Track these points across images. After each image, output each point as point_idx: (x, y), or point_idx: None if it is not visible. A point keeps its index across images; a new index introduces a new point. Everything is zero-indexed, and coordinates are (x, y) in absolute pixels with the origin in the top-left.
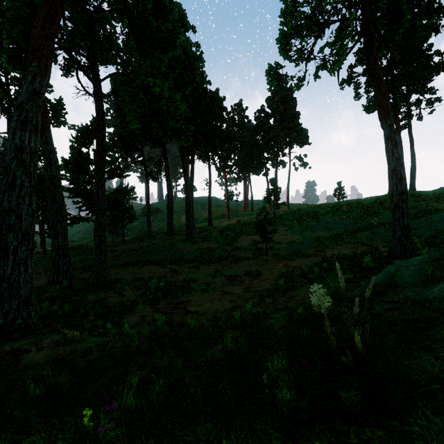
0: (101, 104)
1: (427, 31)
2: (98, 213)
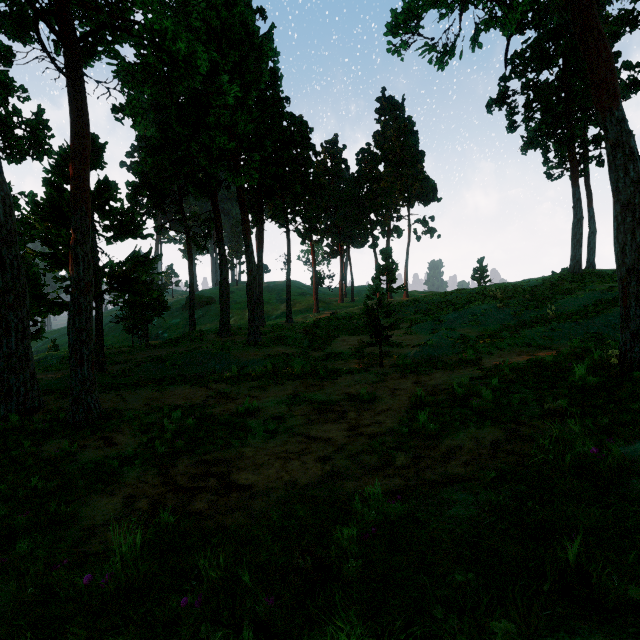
0: (79, 83)
1: (619, 25)
2: (75, 288)
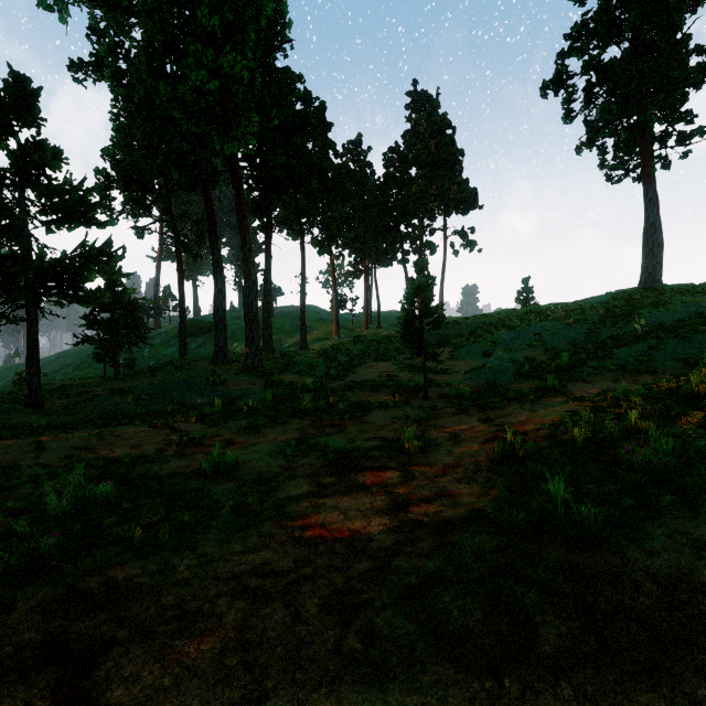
0: None
1: None
2: None
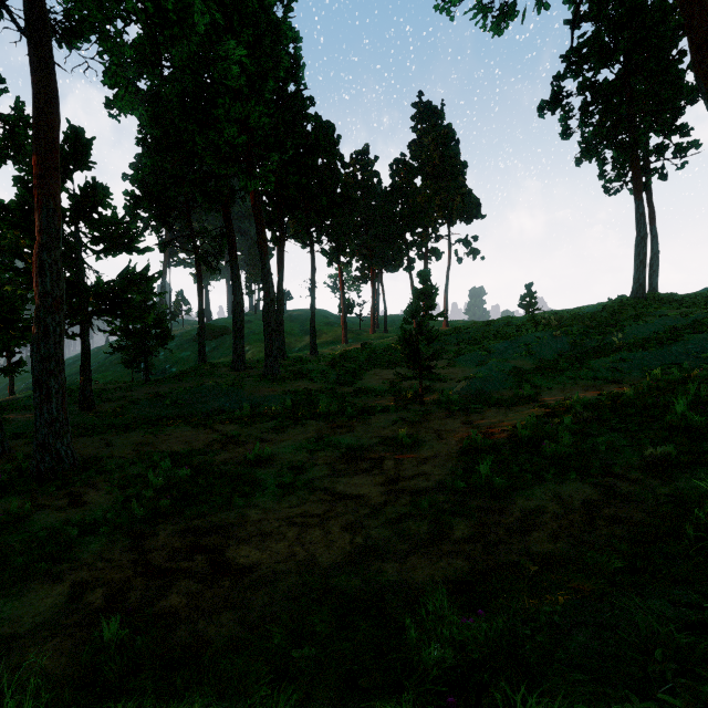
0: (44, 45)
1: None
2: (40, 305)
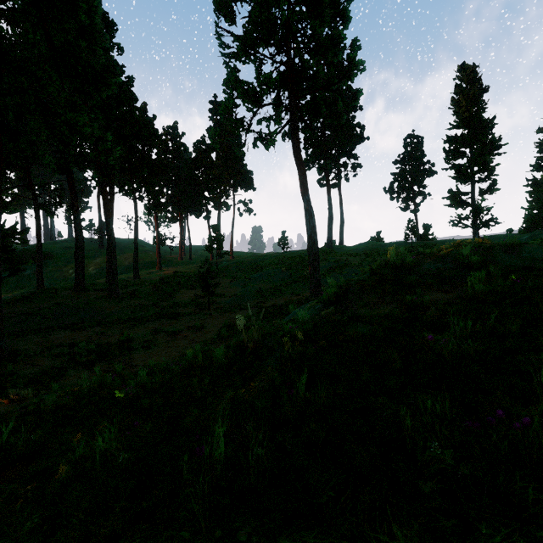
0: None
1: (349, 107)
2: None
